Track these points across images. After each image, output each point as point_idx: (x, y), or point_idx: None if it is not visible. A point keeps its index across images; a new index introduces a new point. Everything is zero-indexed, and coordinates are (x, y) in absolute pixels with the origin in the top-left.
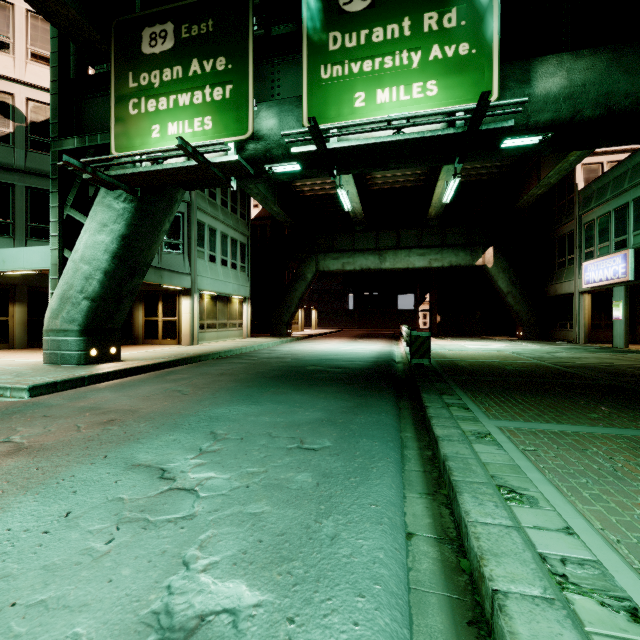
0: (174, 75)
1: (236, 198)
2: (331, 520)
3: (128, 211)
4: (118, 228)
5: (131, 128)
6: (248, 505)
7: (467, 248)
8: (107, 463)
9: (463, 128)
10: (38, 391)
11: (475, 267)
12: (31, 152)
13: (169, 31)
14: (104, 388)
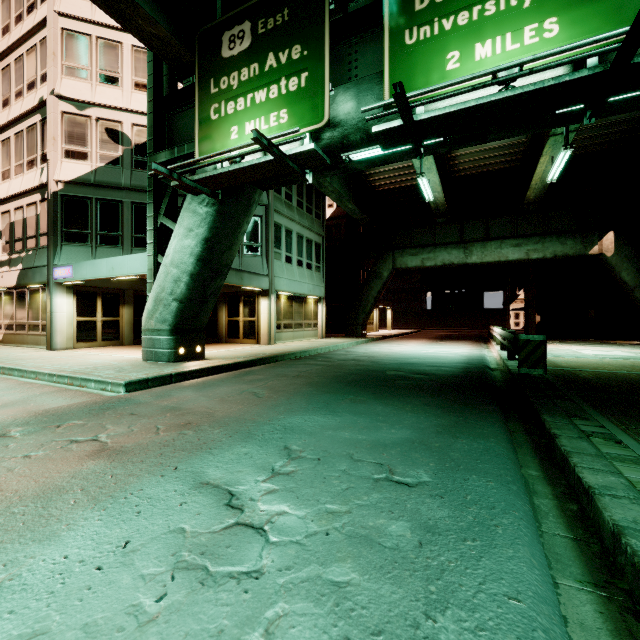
0: (251, 73)
1: (311, 198)
2: (450, 618)
3: (210, 215)
4: (202, 232)
5: (212, 133)
6: (328, 566)
7: (577, 235)
8: (176, 477)
9: (603, 66)
10: (132, 387)
11: (588, 257)
12: (135, 171)
13: (246, 30)
14: (187, 387)
